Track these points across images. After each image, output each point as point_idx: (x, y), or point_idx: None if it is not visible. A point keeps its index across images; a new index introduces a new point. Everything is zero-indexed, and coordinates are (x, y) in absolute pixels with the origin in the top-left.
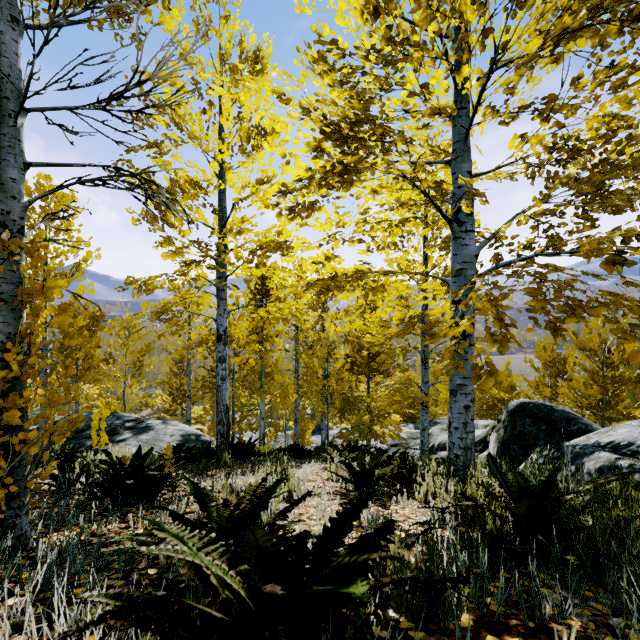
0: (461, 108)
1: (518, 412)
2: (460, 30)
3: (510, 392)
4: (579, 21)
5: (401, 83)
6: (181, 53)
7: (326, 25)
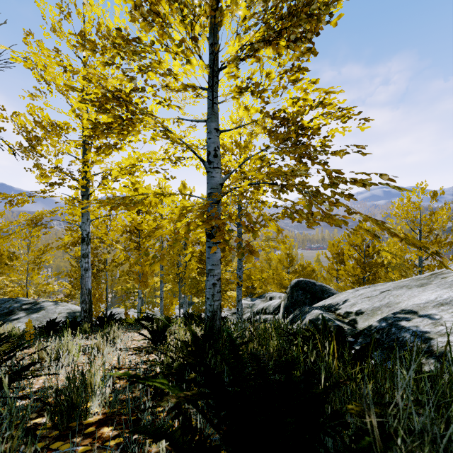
0: (211, 86)
1: (295, 287)
2: (211, 34)
3: (311, 274)
4: (252, 38)
5: (153, 66)
6: (52, 27)
7: (110, 21)
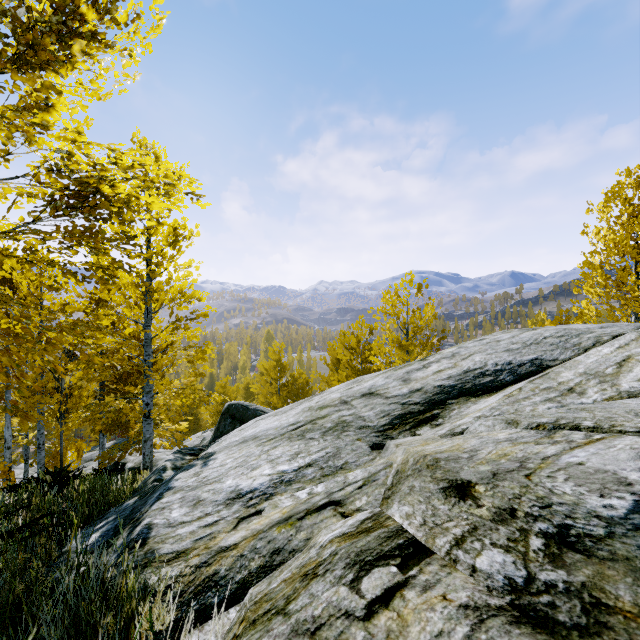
0: None
1: (225, 414)
2: None
3: (304, 387)
4: None
5: None
6: None
7: None
